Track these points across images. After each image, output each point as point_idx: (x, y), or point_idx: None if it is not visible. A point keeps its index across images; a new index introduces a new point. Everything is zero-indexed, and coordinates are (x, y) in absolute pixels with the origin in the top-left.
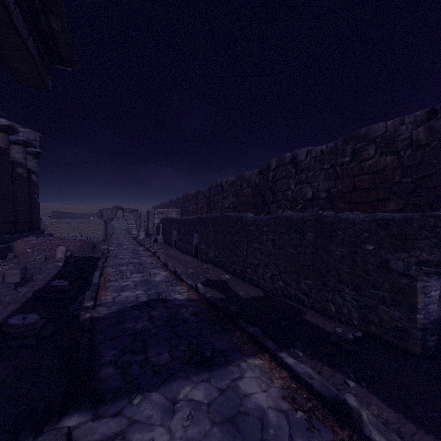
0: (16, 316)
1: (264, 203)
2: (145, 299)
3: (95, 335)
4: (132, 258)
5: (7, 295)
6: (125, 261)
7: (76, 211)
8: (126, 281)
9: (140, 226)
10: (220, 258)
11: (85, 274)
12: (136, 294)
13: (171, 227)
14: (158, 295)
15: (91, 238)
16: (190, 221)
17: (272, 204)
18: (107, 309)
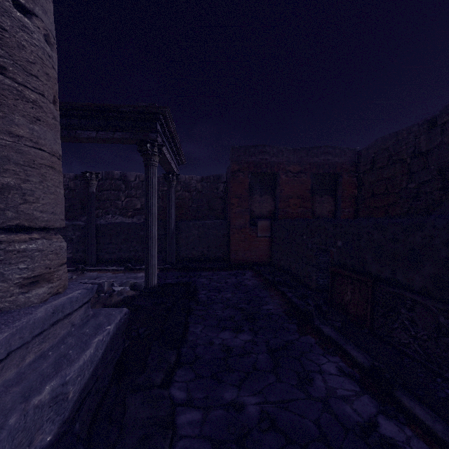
0: None
1: None
2: None
3: None
4: None
5: None
6: None
7: None
8: None
9: None
10: None
11: None
12: None
13: None
14: None
15: None
16: None
17: None
18: None
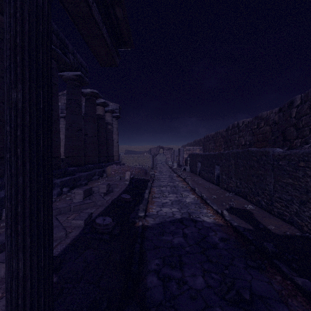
0: (100, 217)
1: (285, 139)
2: (179, 216)
3: (144, 241)
4: (169, 182)
5: (99, 200)
6: (165, 183)
7: (137, 150)
8: (165, 199)
9: (173, 159)
10: (242, 189)
11: (140, 191)
12: (172, 211)
13: (196, 160)
14: (189, 214)
15: (144, 166)
16: (212, 156)
17: (295, 139)
18: (152, 219)
